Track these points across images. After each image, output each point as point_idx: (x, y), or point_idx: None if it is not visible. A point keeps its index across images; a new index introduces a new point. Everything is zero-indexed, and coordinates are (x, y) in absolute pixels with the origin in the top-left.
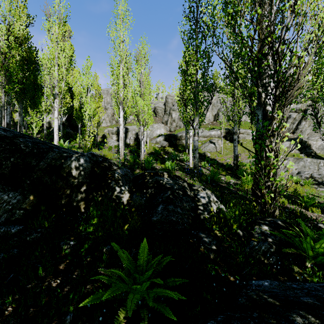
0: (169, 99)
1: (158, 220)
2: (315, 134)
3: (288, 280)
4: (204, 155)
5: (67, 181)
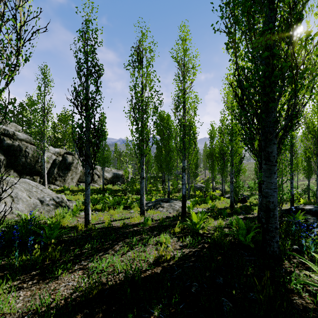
0: None
1: None
2: None
3: None
4: None
5: None
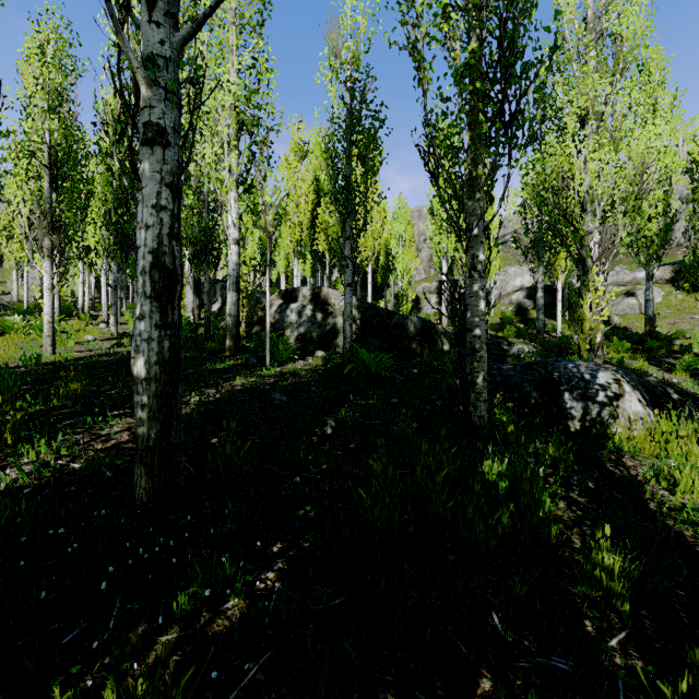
0: None
1: None
2: None
3: None
4: (606, 321)
5: (407, 333)
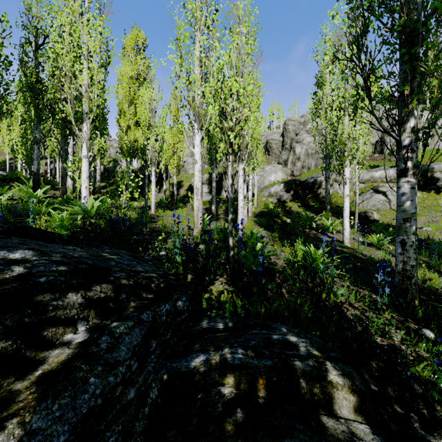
0: (289, 126)
1: None
2: None
3: None
4: (366, 216)
5: None
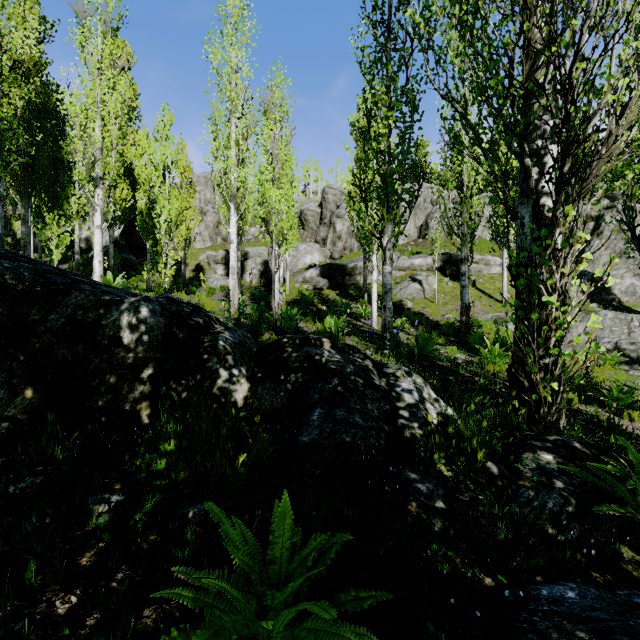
0: (329, 196)
1: (313, 443)
2: (618, 264)
3: (616, 582)
4: (401, 305)
5: (111, 356)
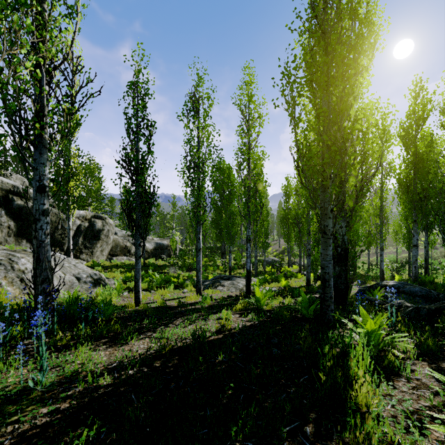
0: None
1: None
2: None
3: None
4: None
5: None
